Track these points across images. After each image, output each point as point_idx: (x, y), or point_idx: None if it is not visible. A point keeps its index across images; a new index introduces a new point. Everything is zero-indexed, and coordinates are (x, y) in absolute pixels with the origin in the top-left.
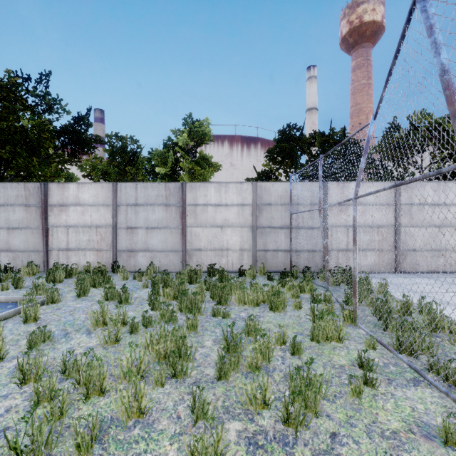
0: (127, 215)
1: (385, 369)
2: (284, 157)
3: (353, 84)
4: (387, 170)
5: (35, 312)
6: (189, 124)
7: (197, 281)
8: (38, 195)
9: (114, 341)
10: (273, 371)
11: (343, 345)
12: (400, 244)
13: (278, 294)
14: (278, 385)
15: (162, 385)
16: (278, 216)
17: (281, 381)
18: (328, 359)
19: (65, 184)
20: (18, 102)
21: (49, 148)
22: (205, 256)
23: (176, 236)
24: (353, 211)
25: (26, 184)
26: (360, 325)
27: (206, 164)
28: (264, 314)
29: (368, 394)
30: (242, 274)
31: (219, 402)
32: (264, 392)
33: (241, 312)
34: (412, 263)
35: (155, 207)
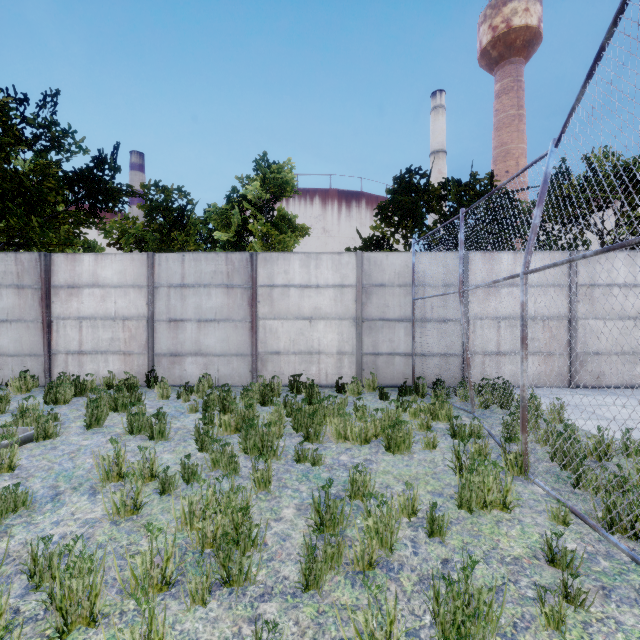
0: (170, 301)
1: (593, 565)
2: (403, 216)
3: (497, 116)
4: (551, 237)
5: (11, 456)
6: (263, 168)
7: (274, 401)
8: (37, 272)
9: (131, 510)
10: (399, 570)
11: (511, 517)
12: (577, 345)
13: (400, 425)
14: (410, 600)
15: (203, 602)
16: (395, 303)
17: (414, 592)
18: (492, 544)
19: (76, 256)
20: (8, 134)
21: (60, 204)
22: (286, 363)
23: (242, 332)
24: (521, 295)
25: (18, 256)
26: (535, 478)
27: (288, 227)
28: (378, 458)
29: (573, 621)
30: (341, 390)
31: (305, 639)
32: (389, 626)
33: (342, 454)
34: (594, 374)
35: (211, 290)
